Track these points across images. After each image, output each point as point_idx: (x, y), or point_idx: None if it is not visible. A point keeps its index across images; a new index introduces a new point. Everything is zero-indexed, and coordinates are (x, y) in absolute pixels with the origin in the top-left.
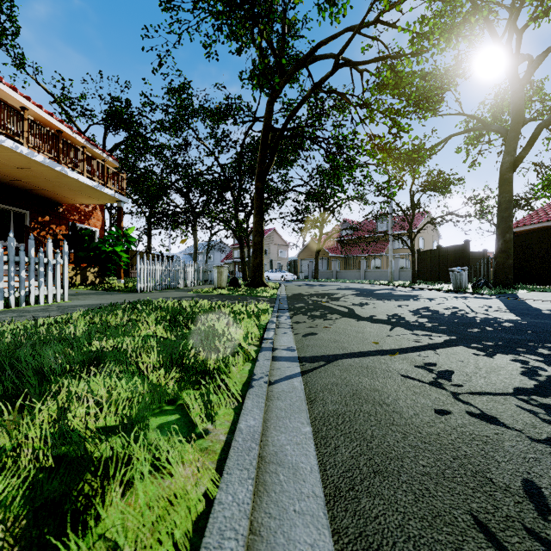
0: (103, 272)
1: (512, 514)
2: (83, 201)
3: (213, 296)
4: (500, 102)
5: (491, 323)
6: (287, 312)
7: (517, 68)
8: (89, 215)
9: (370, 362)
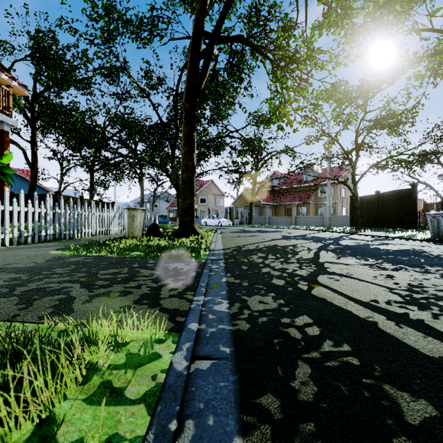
0: None
1: None
2: None
3: (72, 263)
4: None
5: None
6: (234, 432)
7: None
8: None
9: None
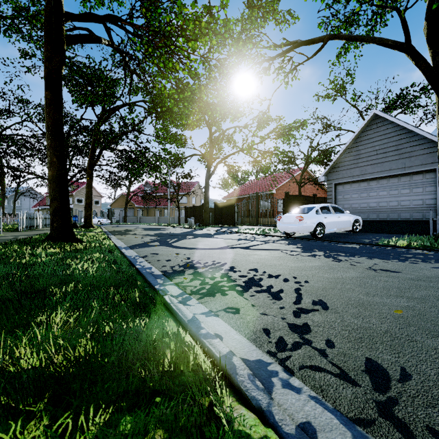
0: None
1: (137, 241)
2: None
3: None
4: None
5: (169, 234)
6: (112, 235)
7: (211, 138)
8: None
9: (132, 238)
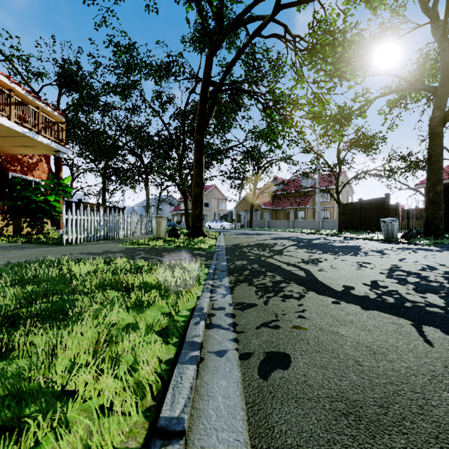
0: (34, 222)
1: None
2: (21, 151)
3: (142, 250)
4: (422, 66)
5: None
6: (226, 276)
7: (446, 27)
8: (33, 167)
9: None
